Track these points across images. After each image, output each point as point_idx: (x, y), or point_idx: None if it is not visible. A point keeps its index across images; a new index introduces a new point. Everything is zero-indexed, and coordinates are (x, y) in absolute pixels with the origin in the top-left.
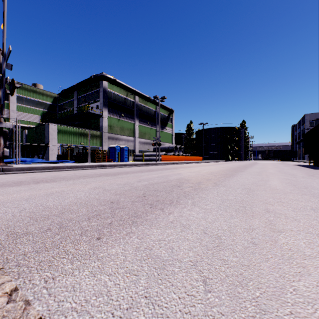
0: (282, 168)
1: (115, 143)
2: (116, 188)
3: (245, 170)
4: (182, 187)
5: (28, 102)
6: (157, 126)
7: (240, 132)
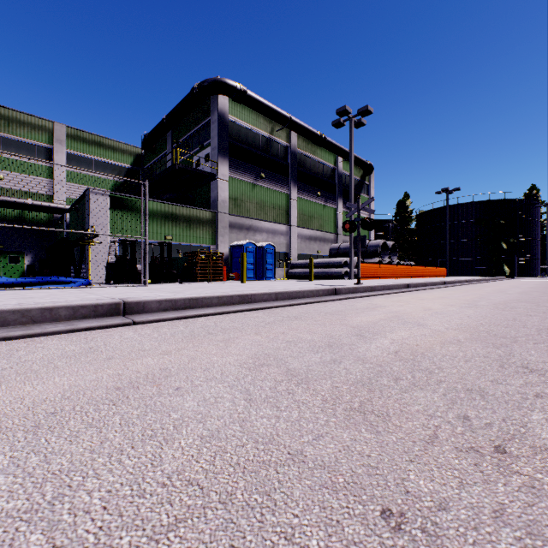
0: None
1: (246, 238)
2: None
3: None
4: None
5: (88, 165)
6: (337, 201)
7: (532, 211)
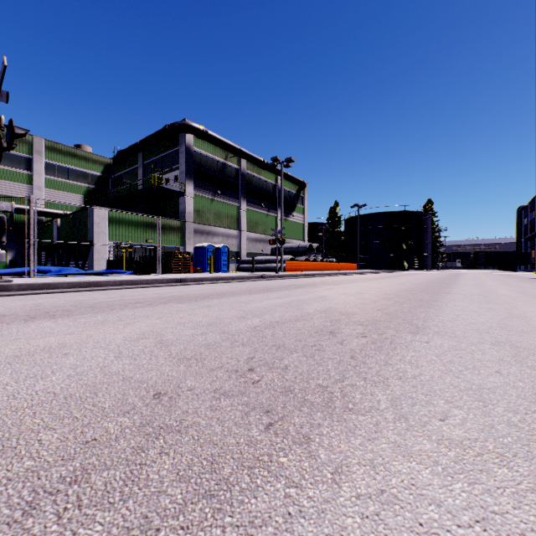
0: (520, 286)
1: (207, 241)
2: (188, 338)
3: (451, 289)
4: (341, 337)
5: (63, 173)
6: (277, 211)
7: (424, 221)
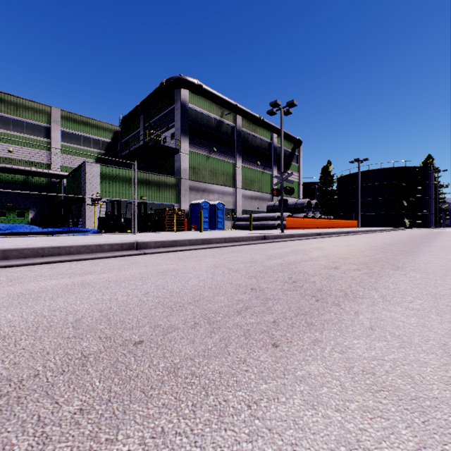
0: None
1: (202, 198)
2: None
3: None
4: None
5: (78, 140)
6: (273, 168)
7: (427, 176)
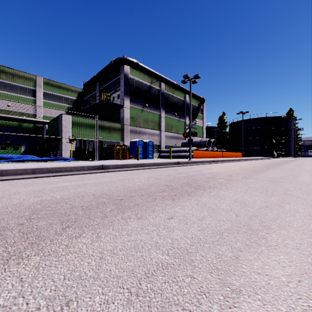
0: None
1: (138, 138)
2: None
3: None
4: None
5: (54, 98)
6: (185, 118)
7: (288, 123)
